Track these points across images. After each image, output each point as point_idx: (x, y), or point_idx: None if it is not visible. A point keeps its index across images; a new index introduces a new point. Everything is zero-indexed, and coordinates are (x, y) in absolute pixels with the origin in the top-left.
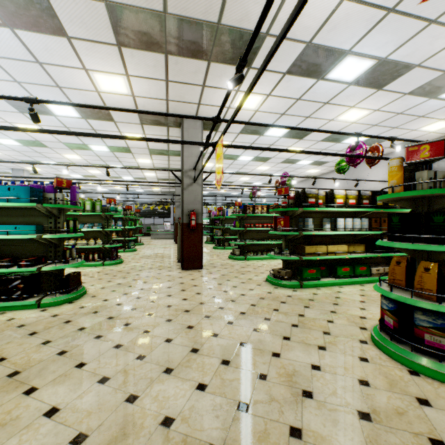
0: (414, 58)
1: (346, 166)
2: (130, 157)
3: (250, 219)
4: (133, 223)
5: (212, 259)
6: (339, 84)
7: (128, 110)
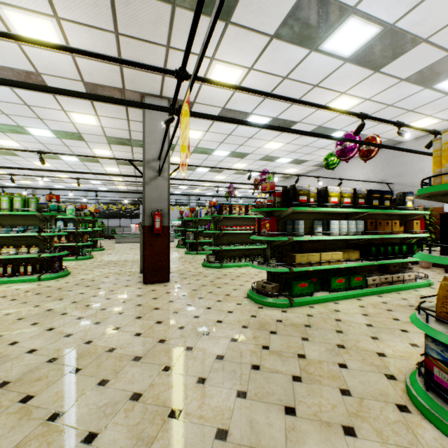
0: (423, 29)
1: (336, 161)
2: (84, 146)
3: (227, 221)
4: (91, 225)
5: (182, 268)
6: (334, 59)
7: (30, 40)
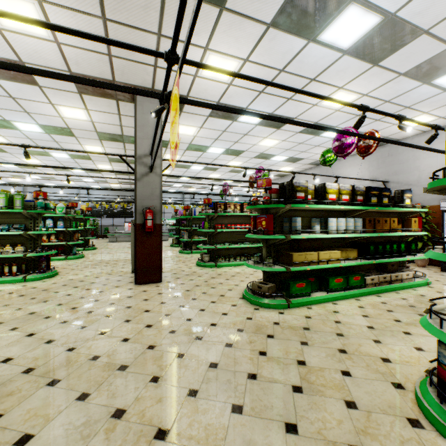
0: (425, 19)
1: (333, 157)
2: (74, 142)
3: (221, 219)
4: (82, 224)
5: (176, 267)
6: (332, 51)
7: None
